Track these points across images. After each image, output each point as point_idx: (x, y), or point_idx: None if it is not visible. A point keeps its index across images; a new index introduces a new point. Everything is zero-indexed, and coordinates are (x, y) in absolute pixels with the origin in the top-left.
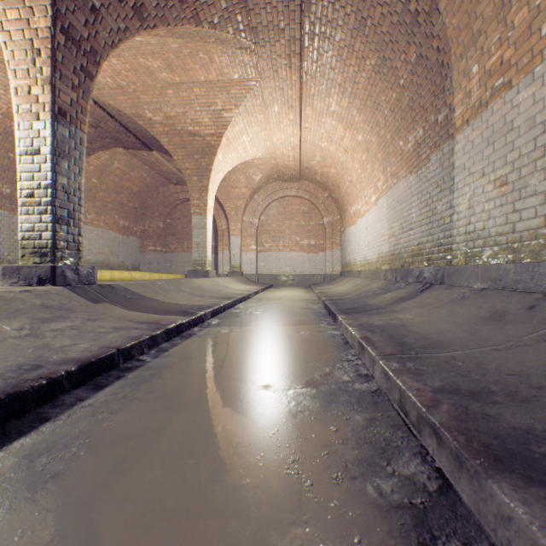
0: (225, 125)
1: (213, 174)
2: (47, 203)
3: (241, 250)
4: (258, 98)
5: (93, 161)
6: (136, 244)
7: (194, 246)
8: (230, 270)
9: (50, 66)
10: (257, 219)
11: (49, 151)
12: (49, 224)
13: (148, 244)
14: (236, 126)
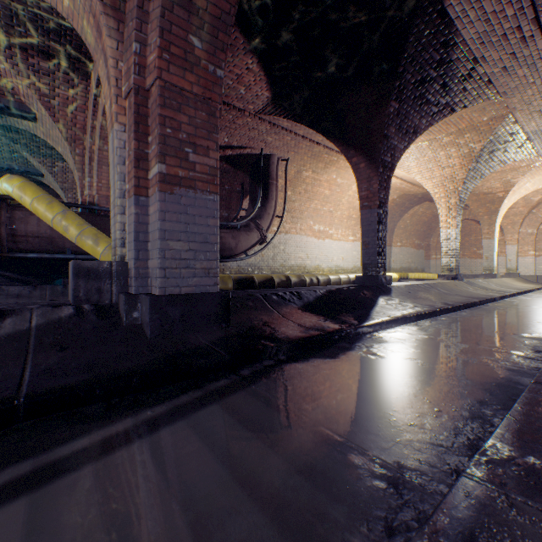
0: (511, 185)
1: (499, 212)
2: (452, 255)
3: (517, 255)
4: (540, 167)
5: (409, 212)
6: (422, 254)
7: (484, 258)
8: (505, 272)
9: (454, 213)
10: (534, 229)
11: (452, 238)
12: (452, 261)
13: (430, 254)
14: (520, 183)
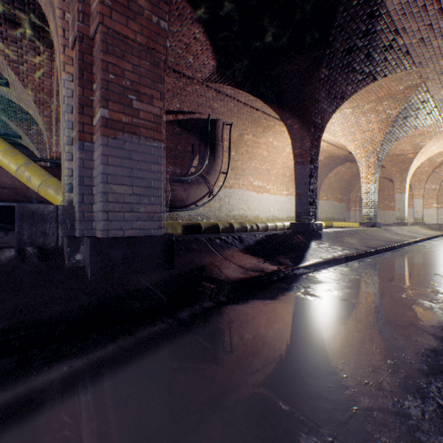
0: (420, 148)
1: (409, 171)
2: (371, 206)
3: (422, 207)
4: None
5: (333, 171)
6: (343, 207)
7: (396, 209)
8: (412, 221)
9: (373, 170)
10: (437, 185)
11: (371, 192)
12: (371, 211)
13: (351, 206)
14: (427, 146)
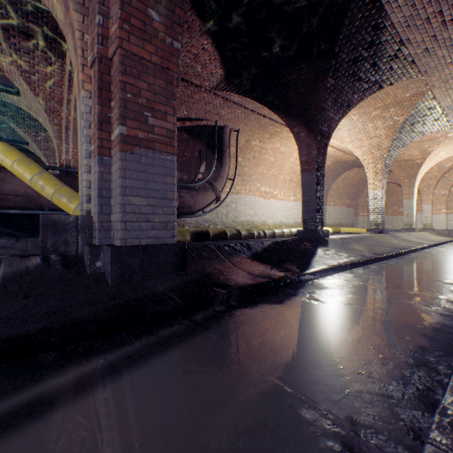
0: (428, 153)
1: (417, 176)
2: (378, 212)
3: (431, 213)
4: (452, 138)
5: (341, 176)
6: (351, 212)
7: (404, 215)
8: (421, 227)
9: (380, 176)
10: (446, 191)
11: (379, 198)
12: (378, 217)
13: (359, 212)
14: (435, 151)
